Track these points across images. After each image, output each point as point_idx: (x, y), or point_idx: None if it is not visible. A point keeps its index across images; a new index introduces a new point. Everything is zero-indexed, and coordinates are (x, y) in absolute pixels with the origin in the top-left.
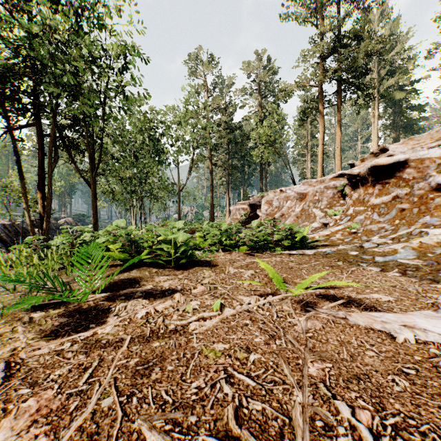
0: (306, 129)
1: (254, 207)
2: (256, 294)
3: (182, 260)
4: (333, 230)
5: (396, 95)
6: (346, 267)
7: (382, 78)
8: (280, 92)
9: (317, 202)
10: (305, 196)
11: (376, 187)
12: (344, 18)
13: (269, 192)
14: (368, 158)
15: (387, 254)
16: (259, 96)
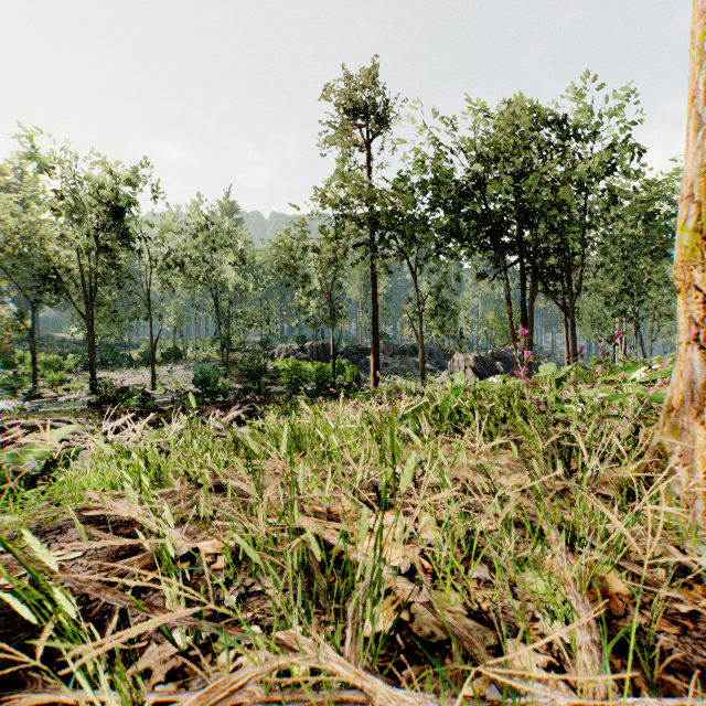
0: None
1: None
2: None
3: None
4: None
5: None
6: None
7: None
8: None
9: None
10: None
11: None
12: None
13: None
14: None
15: None
16: None
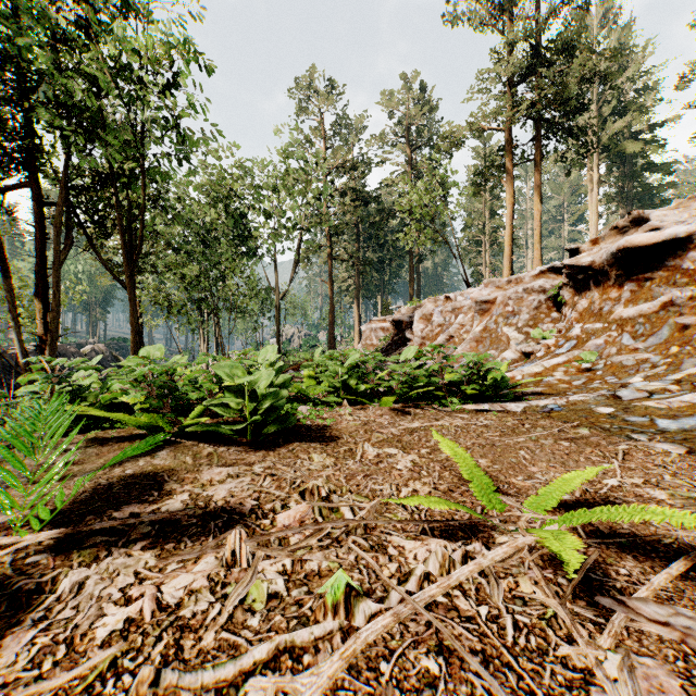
0: (483, 201)
1: (401, 325)
2: (435, 528)
3: (269, 427)
4: (547, 364)
5: (627, 147)
6: (605, 443)
7: (604, 120)
8: (443, 140)
9: (511, 317)
10: (490, 305)
11: (626, 288)
12: (548, 19)
13: (427, 301)
14: (606, 238)
15: (678, 414)
16: (408, 147)
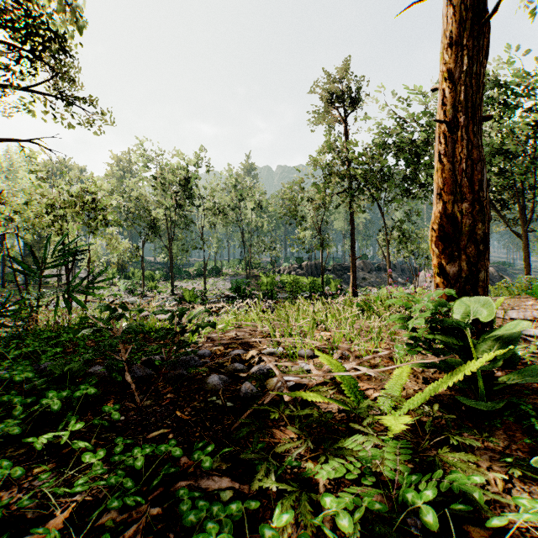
0: None
1: None
2: None
3: None
4: None
5: None
6: None
7: None
8: None
9: None
10: None
11: None
12: None
13: None
14: None
15: None
16: None
